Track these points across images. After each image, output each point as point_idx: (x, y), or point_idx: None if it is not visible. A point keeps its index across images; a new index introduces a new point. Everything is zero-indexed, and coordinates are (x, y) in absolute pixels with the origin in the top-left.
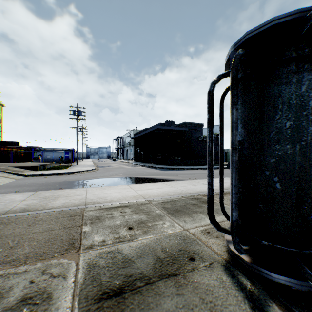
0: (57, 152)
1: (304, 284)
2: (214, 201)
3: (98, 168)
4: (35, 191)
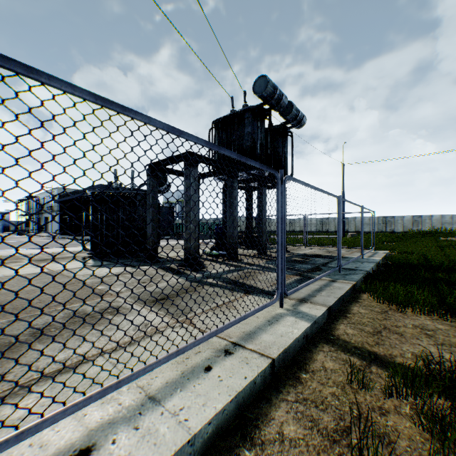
0: None
1: (99, 254)
2: None
3: None
4: None
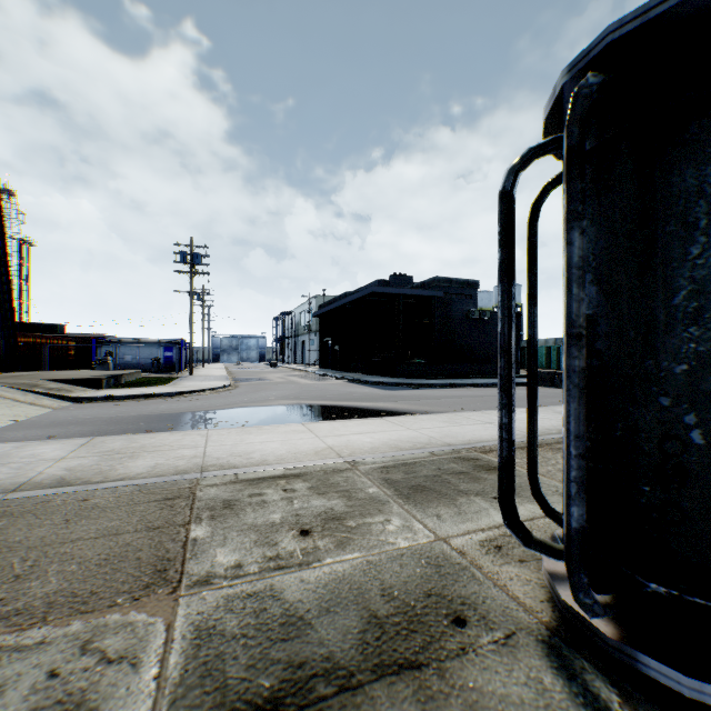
0: (146, 348)
1: None
2: None
3: (238, 384)
4: (92, 436)
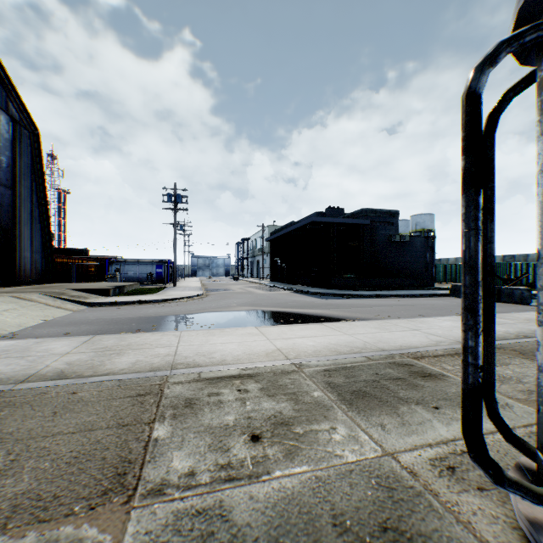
0: (143, 266)
1: None
2: (442, 371)
3: (208, 294)
4: (95, 334)
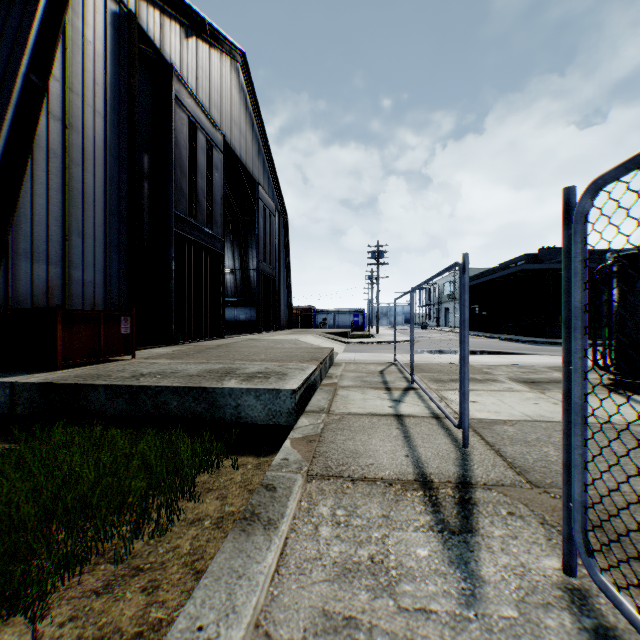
0: (342, 315)
1: None
2: None
3: (416, 339)
4: None
